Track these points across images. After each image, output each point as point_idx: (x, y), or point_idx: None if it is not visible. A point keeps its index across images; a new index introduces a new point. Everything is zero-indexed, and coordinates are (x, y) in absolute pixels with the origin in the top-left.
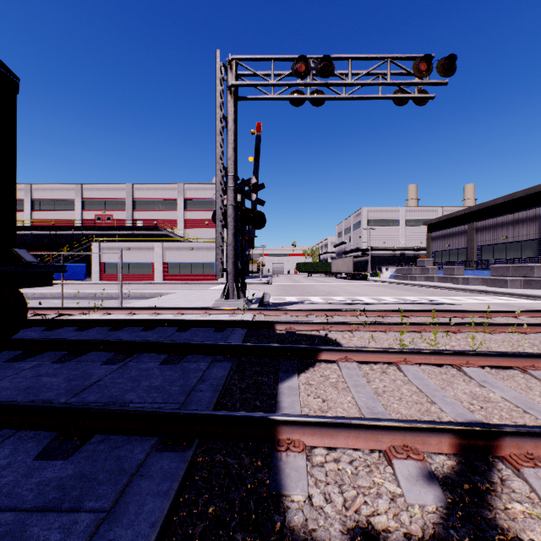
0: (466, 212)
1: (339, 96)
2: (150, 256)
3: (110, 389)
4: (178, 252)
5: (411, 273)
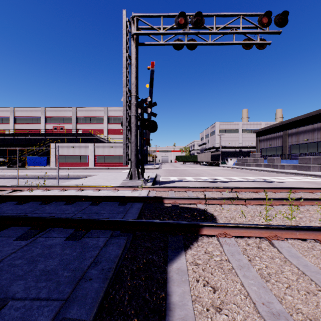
0: (280, 124)
1: (206, 42)
2: (86, 151)
3: (2, 275)
4: (104, 149)
5: (247, 162)
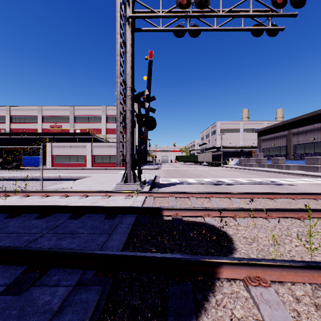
0: (283, 124)
1: (211, 28)
2: (83, 151)
3: None
4: (101, 148)
5: (249, 162)
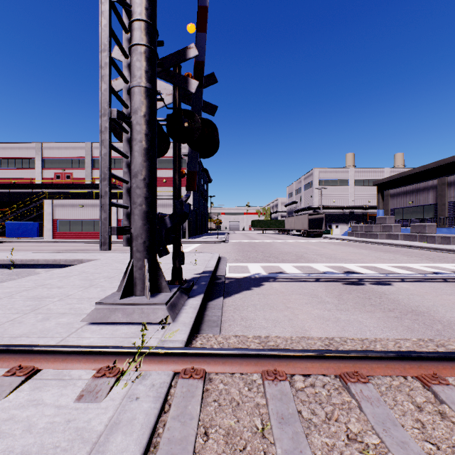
0: (421, 170)
1: None
2: None
3: None
4: None
5: (371, 231)
